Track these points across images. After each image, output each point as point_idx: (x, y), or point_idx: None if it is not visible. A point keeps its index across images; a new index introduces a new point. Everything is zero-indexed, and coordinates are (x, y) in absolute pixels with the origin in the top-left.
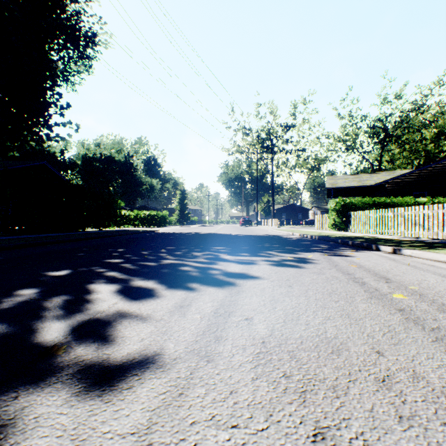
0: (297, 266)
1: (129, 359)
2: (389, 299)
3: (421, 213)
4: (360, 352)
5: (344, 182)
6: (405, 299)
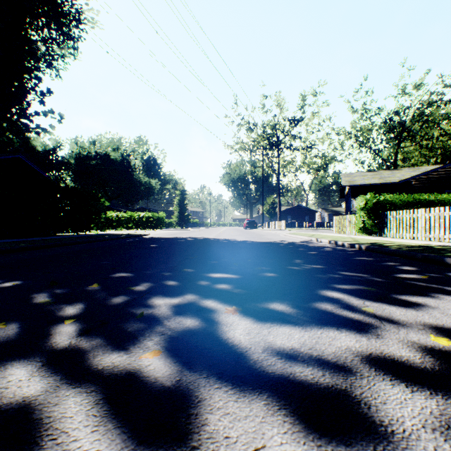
0: None
1: None
2: None
3: None
4: None
5: (363, 180)
6: None
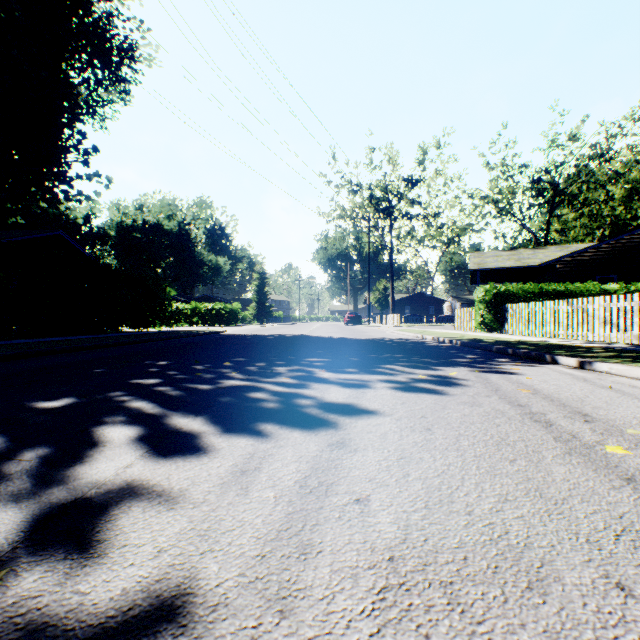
0: (435, 391)
1: (121, 610)
2: (601, 455)
3: (614, 306)
4: (585, 586)
5: (496, 262)
6: (628, 455)
